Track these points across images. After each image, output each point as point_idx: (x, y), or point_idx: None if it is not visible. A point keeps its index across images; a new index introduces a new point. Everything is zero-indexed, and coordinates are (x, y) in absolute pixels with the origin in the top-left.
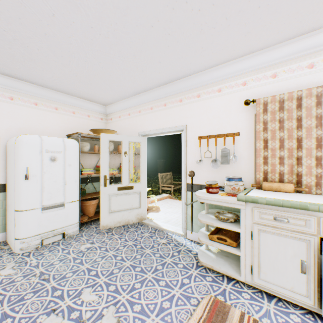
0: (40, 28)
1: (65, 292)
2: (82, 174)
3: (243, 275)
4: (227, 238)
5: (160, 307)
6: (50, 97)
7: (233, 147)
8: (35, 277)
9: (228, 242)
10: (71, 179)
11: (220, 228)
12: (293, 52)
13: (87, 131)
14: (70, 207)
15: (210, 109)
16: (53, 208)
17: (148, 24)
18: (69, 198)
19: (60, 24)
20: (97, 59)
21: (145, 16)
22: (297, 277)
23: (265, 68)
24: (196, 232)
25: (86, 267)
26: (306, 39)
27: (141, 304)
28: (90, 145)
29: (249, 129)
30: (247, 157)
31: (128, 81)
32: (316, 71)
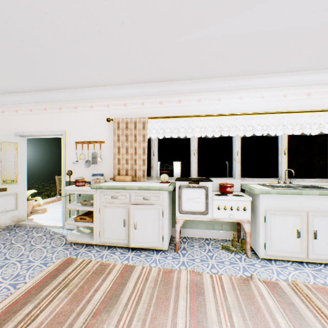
0: None
1: None
2: None
3: (95, 239)
4: (87, 217)
5: (17, 274)
6: None
7: (101, 151)
8: None
9: (88, 219)
10: None
11: (90, 213)
12: (134, 93)
13: None
14: None
15: (85, 120)
16: None
17: (8, 46)
18: None
19: None
20: None
21: (2, 40)
22: (122, 230)
23: (120, 98)
24: None
25: None
26: (139, 87)
27: None
28: None
29: (111, 139)
30: (110, 159)
31: None
32: (145, 107)
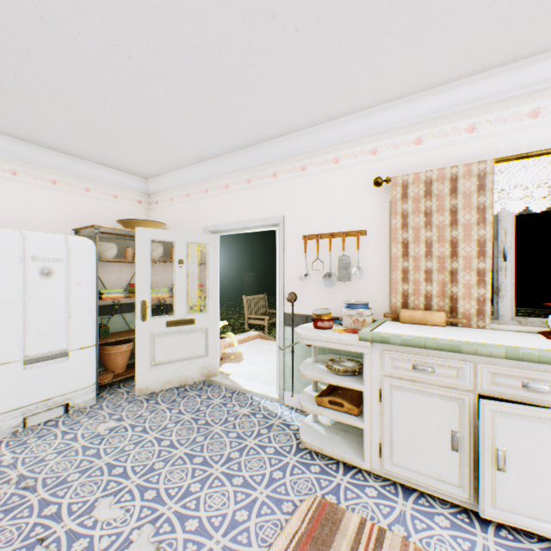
0: (18, 39)
1: (64, 507)
2: (103, 299)
3: (368, 460)
4: (344, 402)
5: (232, 520)
6: (41, 161)
7: (358, 254)
8: (9, 484)
9: (347, 408)
10: (81, 309)
11: (337, 386)
12: (446, 105)
13: (112, 223)
14: (80, 357)
15: (322, 190)
16: (47, 361)
17: (213, 46)
18: (77, 341)
19: (55, 36)
20: (126, 99)
21: (206, 33)
22: (446, 458)
23: (405, 128)
24: (299, 394)
25: (105, 462)
26: (463, 86)
27: (199, 517)
28: (117, 247)
29: (382, 226)
30: (378, 270)
31: (185, 139)
32: (478, 137)
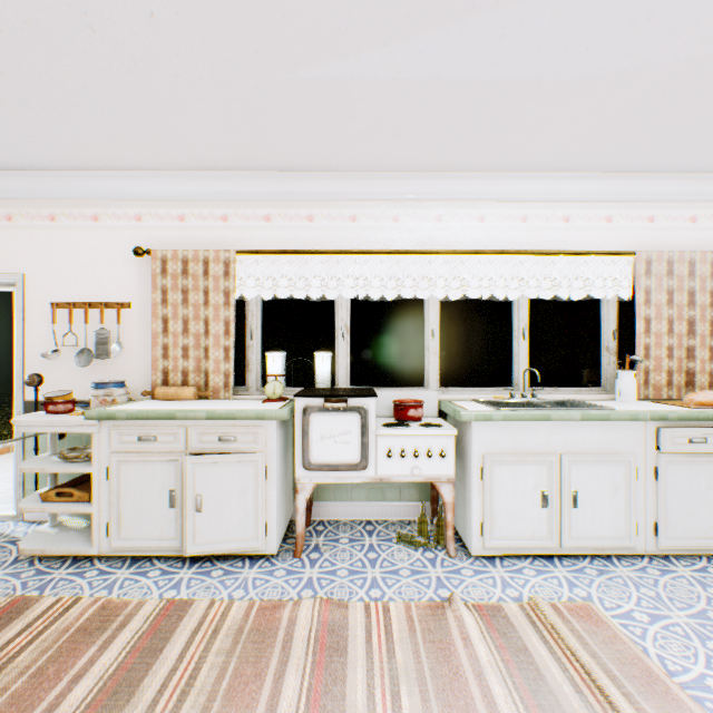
0: None
1: None
2: None
3: (98, 544)
4: (75, 490)
5: None
6: None
7: (119, 328)
8: None
9: (78, 496)
10: None
11: (90, 480)
12: (204, 191)
13: None
14: None
15: (79, 250)
16: None
17: None
18: None
19: None
20: None
21: None
22: (167, 517)
23: (170, 202)
24: None
25: None
26: (215, 178)
27: None
28: None
29: (147, 299)
30: (143, 346)
31: None
32: (230, 227)
